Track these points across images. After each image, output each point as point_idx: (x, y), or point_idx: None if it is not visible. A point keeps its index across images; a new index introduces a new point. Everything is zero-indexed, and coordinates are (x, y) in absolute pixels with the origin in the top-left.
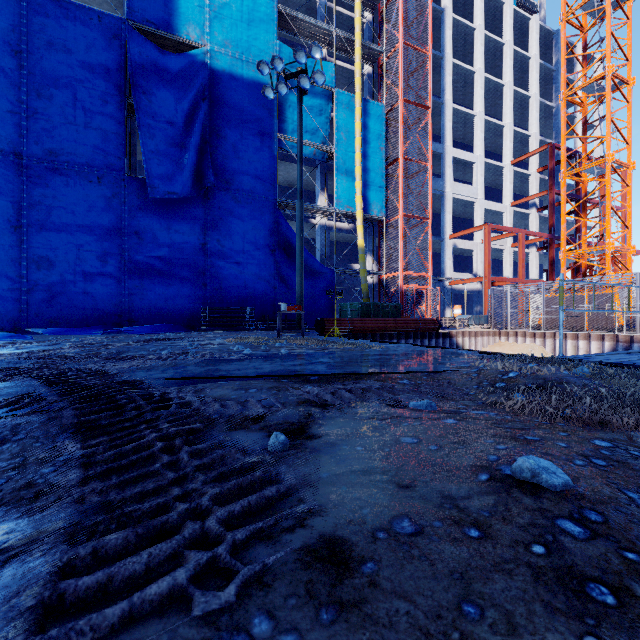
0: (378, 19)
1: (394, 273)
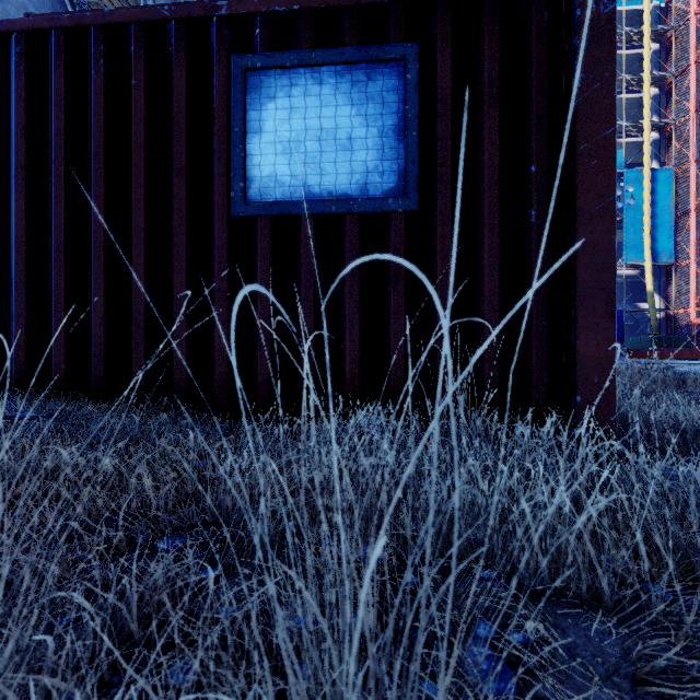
0: (665, 90)
1: (684, 309)
